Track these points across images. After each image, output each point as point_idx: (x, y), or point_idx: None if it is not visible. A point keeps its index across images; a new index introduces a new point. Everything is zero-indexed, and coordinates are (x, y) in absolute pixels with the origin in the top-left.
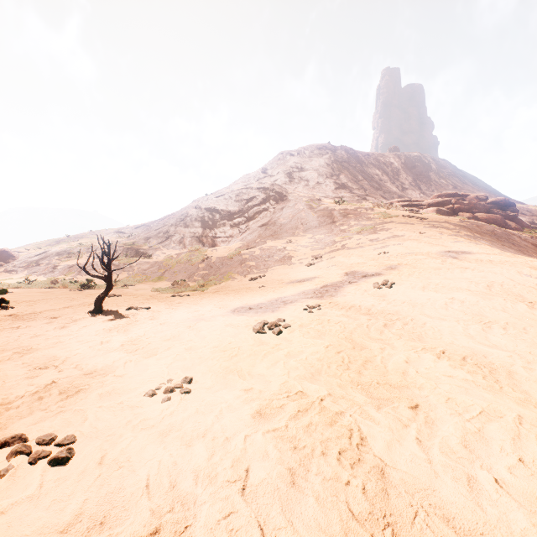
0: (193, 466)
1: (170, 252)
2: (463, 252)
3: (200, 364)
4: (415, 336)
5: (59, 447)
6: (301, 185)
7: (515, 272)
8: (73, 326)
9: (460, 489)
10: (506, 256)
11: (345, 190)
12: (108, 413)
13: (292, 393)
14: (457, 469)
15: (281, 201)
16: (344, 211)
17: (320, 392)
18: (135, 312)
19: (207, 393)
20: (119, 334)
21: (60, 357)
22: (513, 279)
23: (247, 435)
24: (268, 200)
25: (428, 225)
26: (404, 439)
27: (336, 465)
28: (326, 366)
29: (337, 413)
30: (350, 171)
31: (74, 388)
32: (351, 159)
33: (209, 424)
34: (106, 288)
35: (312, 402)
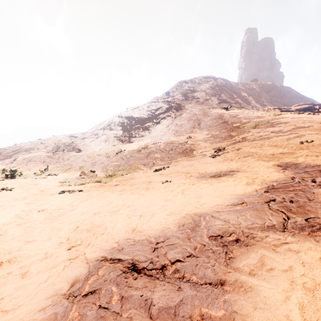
0: None
1: (96, 148)
2: None
3: None
4: None
5: None
6: (194, 101)
7: None
8: None
9: None
10: None
11: (226, 103)
12: None
13: None
14: None
15: (180, 110)
16: (233, 113)
17: None
18: None
19: None
20: None
21: None
22: None
23: None
24: (170, 109)
25: None
26: None
27: None
28: None
29: None
30: (227, 92)
31: None
32: (227, 84)
33: None
34: None
35: None
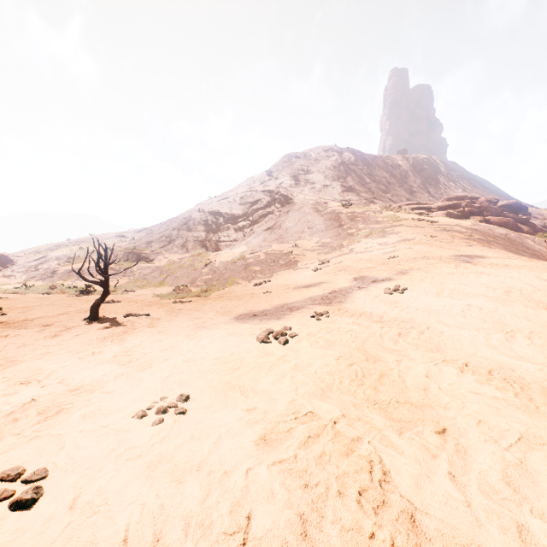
0: (183, 511)
1: (173, 257)
2: (477, 257)
3: (198, 378)
4: (433, 346)
5: (27, 484)
6: (307, 187)
7: (534, 277)
8: (65, 335)
9: (511, 545)
10: (522, 260)
11: (352, 192)
12: (90, 439)
13: (301, 413)
14: (503, 515)
15: (287, 204)
16: (351, 215)
17: (333, 412)
18: (133, 319)
19: (205, 413)
20: (113, 343)
21: (45, 371)
22: (532, 285)
23: (249, 468)
24: (273, 203)
25: (439, 228)
26: (434, 473)
27: (356, 510)
28: (338, 381)
29: (354, 439)
30: (357, 174)
31: (55, 407)
32: (358, 161)
33: (205, 453)
34: (103, 294)
35: (324, 425)
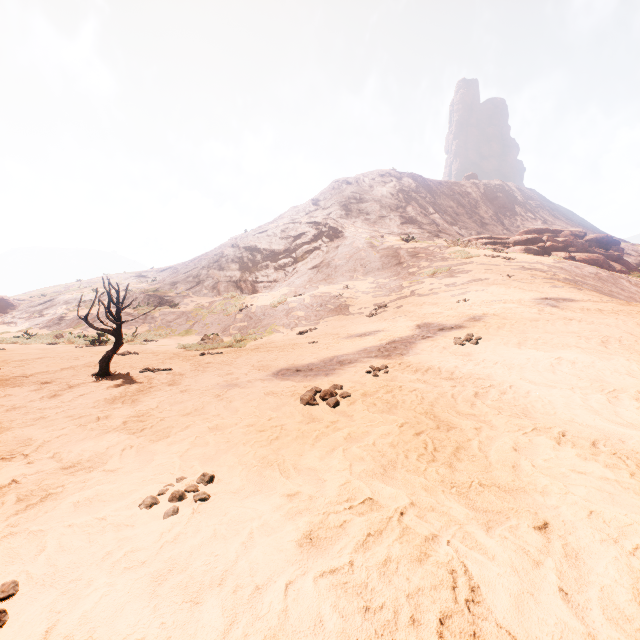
0: None
1: (201, 300)
2: (564, 300)
3: (226, 452)
4: (519, 409)
5: None
6: (360, 219)
7: (634, 324)
8: (67, 395)
9: None
10: (618, 304)
11: (413, 225)
12: (80, 537)
13: (357, 501)
14: None
15: (336, 238)
16: (413, 250)
17: (399, 499)
18: (151, 375)
19: (233, 500)
20: (124, 406)
21: (36, 441)
22: (634, 333)
23: (289, 581)
24: (320, 237)
25: (517, 266)
26: (540, 589)
27: None
28: (403, 455)
29: (428, 538)
30: (419, 203)
31: (41, 491)
32: (420, 188)
33: (231, 559)
34: (115, 344)
35: (388, 518)
